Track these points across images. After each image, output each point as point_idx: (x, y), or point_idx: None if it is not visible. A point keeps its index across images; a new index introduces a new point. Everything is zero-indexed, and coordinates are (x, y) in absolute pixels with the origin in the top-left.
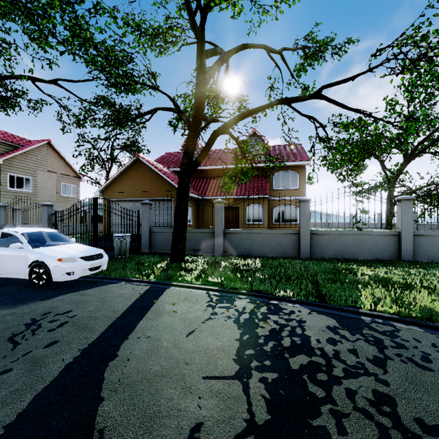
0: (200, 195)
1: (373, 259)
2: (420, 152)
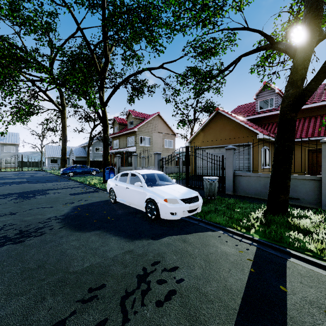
0: None
1: None
2: None
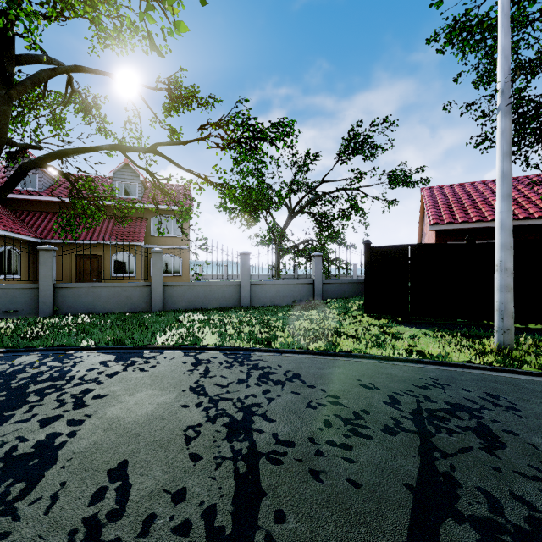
0: (37, 237)
1: (218, 307)
2: (299, 211)
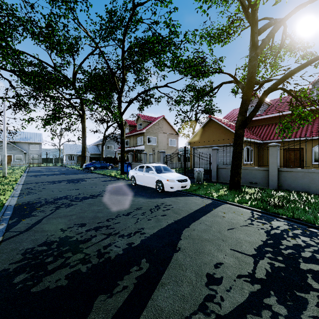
0: (261, 140)
1: None
2: None
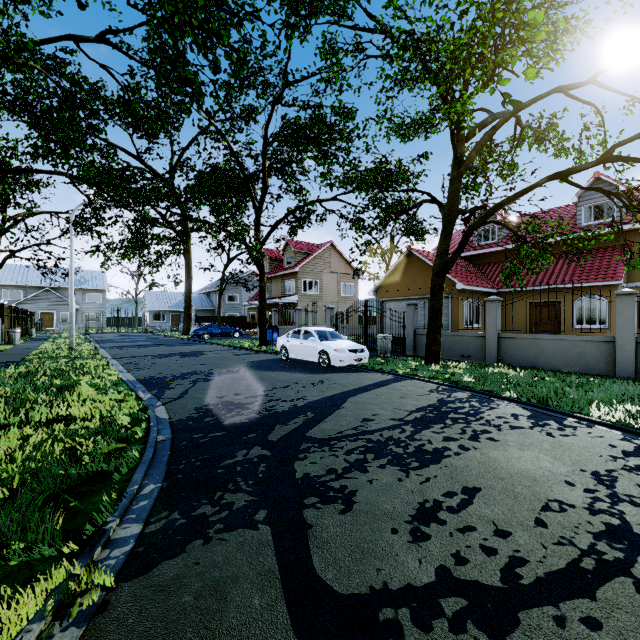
0: (494, 288)
1: None
2: None
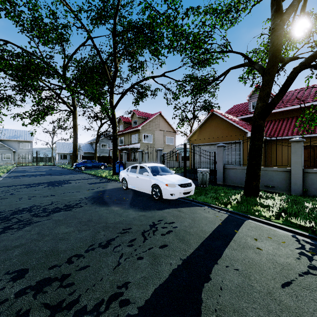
0: (268, 137)
1: None
2: None
